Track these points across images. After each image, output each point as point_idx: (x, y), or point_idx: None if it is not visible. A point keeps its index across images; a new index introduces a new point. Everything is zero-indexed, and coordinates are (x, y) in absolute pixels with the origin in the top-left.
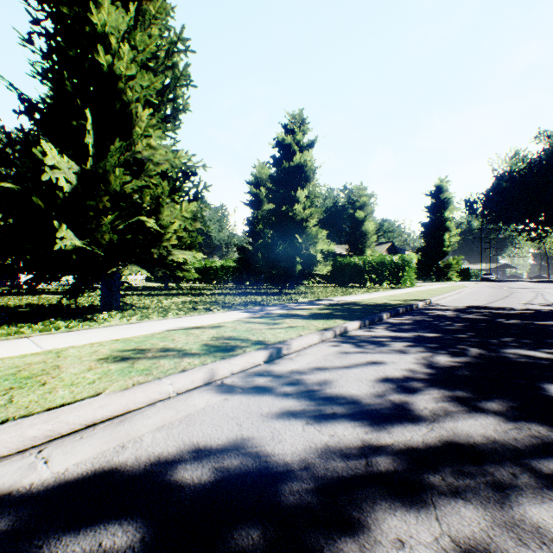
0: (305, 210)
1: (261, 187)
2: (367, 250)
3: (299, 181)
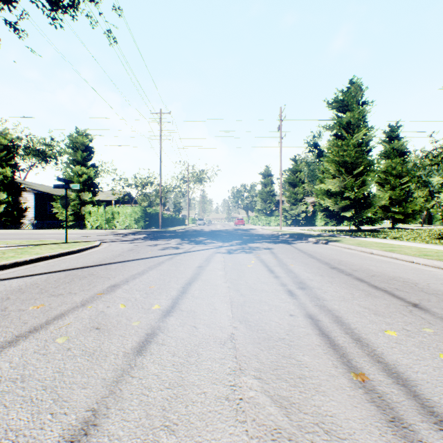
0: None
1: None
2: None
3: None
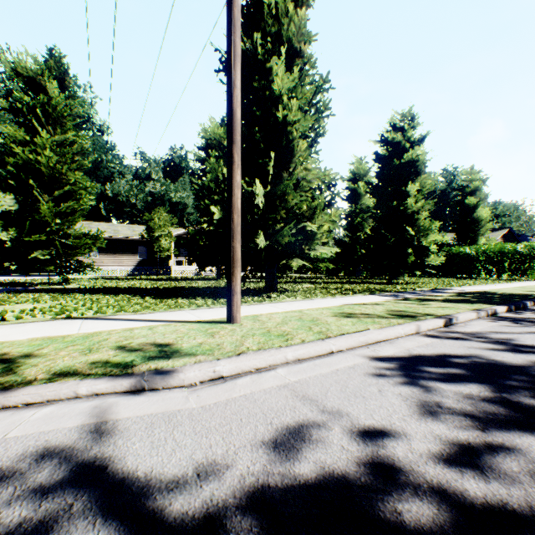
0: (415, 203)
1: (358, 182)
2: (479, 238)
3: (408, 176)
